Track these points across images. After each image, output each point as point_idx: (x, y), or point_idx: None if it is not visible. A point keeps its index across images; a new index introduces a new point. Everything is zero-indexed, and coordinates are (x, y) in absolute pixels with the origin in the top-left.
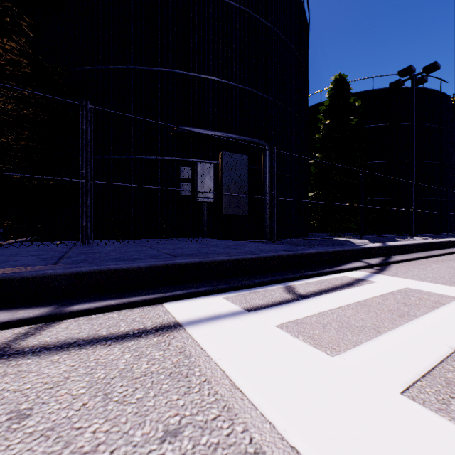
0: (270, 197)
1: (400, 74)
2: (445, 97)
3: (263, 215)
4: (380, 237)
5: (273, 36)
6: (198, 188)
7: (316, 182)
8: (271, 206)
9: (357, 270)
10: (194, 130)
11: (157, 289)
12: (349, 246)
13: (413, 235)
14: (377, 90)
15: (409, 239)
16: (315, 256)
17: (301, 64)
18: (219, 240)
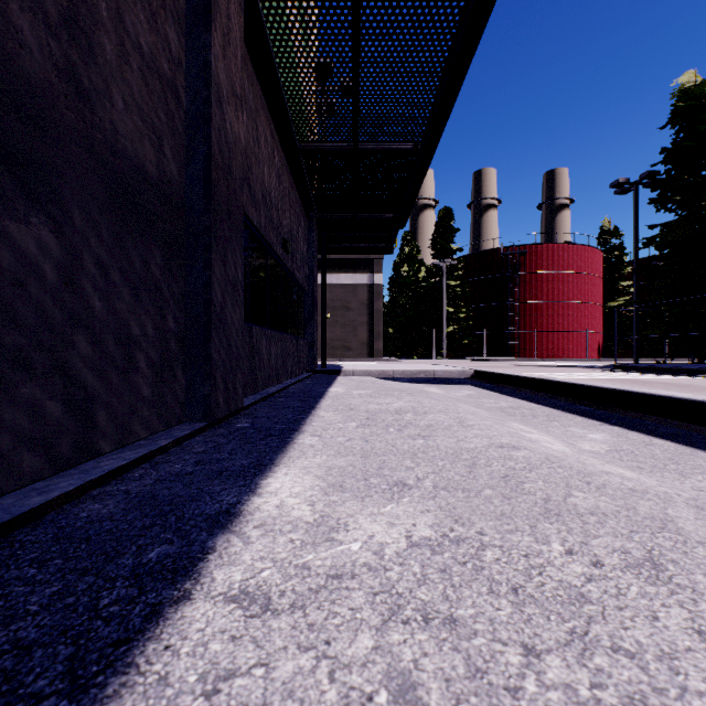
0: None
1: None
2: None
3: None
4: None
5: None
6: None
7: None
8: None
9: None
10: None
11: (639, 371)
12: None
13: None
14: None
15: None
16: None
17: None
18: None
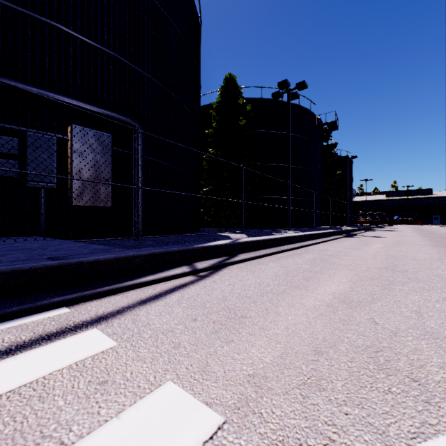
0: (143, 187)
1: (279, 85)
2: (314, 116)
3: (134, 208)
4: (261, 232)
5: (150, 5)
6: (29, 167)
7: (208, 177)
8: (133, 196)
9: (171, 280)
10: (19, 86)
11: None
12: (186, 245)
13: (288, 229)
14: (265, 100)
15: (284, 233)
16: (112, 263)
17: (187, 50)
18: (43, 240)
